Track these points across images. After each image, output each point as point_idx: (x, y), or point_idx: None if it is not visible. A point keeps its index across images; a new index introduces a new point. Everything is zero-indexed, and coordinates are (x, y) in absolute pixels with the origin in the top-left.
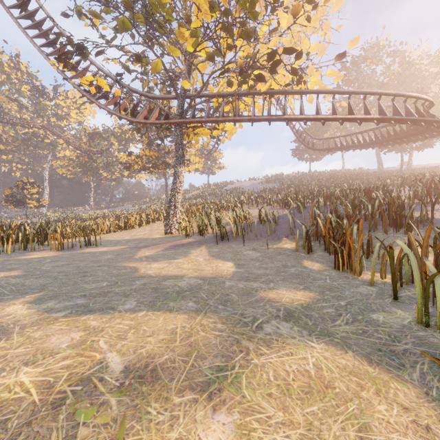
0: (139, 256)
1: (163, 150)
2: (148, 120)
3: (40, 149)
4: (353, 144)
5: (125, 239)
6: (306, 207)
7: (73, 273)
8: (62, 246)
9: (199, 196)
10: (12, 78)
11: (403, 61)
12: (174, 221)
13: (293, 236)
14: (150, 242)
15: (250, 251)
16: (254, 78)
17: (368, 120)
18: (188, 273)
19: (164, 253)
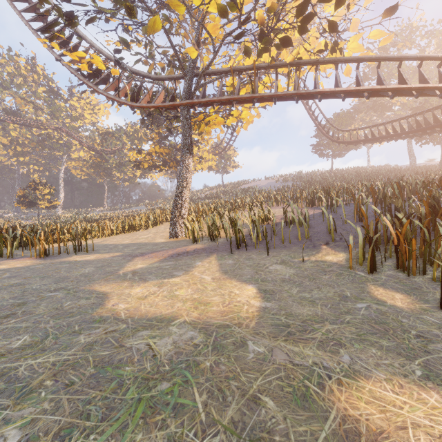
0: (125, 269)
1: (174, 147)
2: (150, 104)
3: (56, 150)
4: (387, 134)
5: (124, 243)
6: (339, 206)
7: None
8: (49, 251)
9: (212, 196)
10: (29, 81)
11: (441, 42)
12: (181, 222)
13: (335, 243)
14: (150, 248)
15: (278, 265)
16: (277, 45)
17: (426, 93)
18: (182, 310)
19: (160, 265)
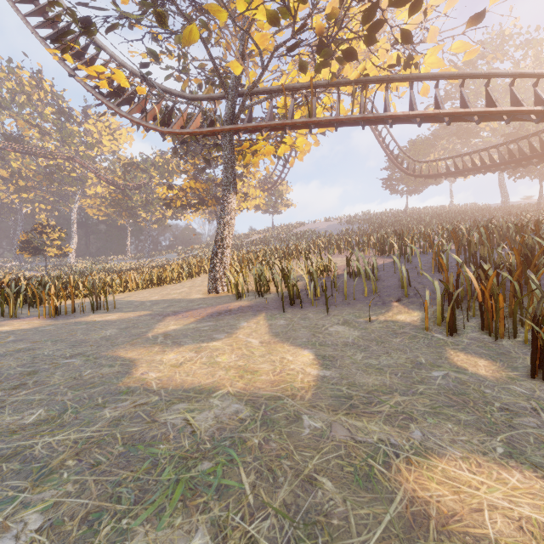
0: (155, 331)
1: (213, 181)
2: (184, 129)
3: (67, 185)
4: (473, 166)
5: (152, 300)
6: (414, 254)
7: (4, 377)
8: (61, 310)
9: (260, 242)
10: (34, 99)
11: (540, 54)
12: (222, 273)
13: (409, 299)
14: (185, 305)
15: (340, 326)
16: (339, 58)
17: (520, 117)
18: (225, 380)
19: (198, 326)
